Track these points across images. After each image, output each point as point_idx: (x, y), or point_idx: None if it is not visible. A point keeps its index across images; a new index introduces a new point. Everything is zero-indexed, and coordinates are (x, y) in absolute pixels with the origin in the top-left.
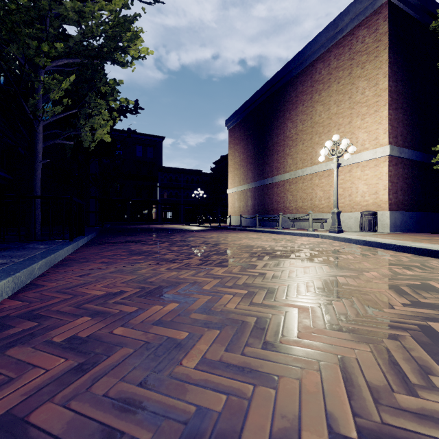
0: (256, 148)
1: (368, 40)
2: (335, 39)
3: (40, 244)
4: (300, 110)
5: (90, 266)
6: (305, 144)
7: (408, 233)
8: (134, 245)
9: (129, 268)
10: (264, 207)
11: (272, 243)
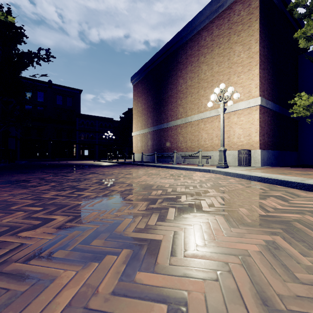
0: (154, 100)
1: (242, 13)
2: (217, 12)
3: None
4: (189, 69)
5: None
6: (193, 96)
7: (274, 167)
8: None
9: None
10: (161, 146)
11: (171, 180)
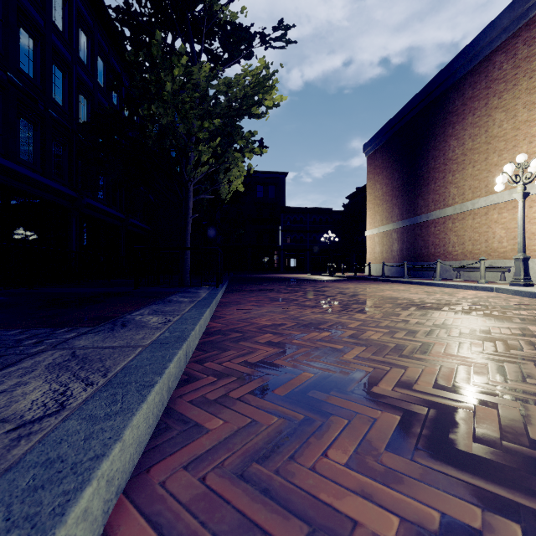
0: (404, 177)
1: None
2: (524, 18)
3: (196, 289)
4: (468, 122)
5: (246, 307)
6: (477, 167)
7: None
8: (270, 293)
9: (279, 310)
10: (416, 252)
11: (423, 295)
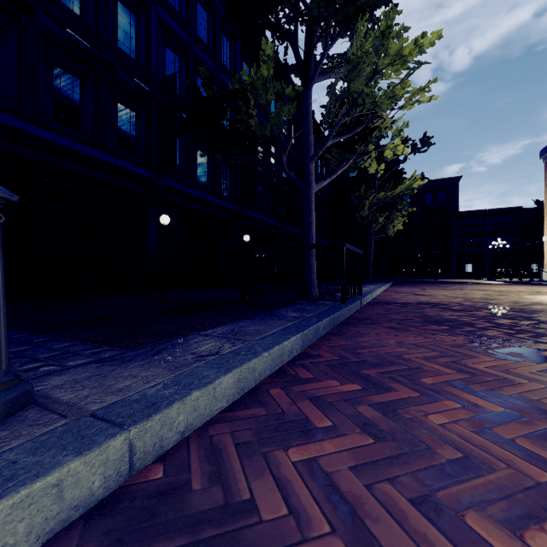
0: None
1: None
2: None
3: (376, 283)
4: None
5: (398, 288)
6: None
7: None
8: (415, 286)
9: (411, 289)
10: None
11: (510, 289)
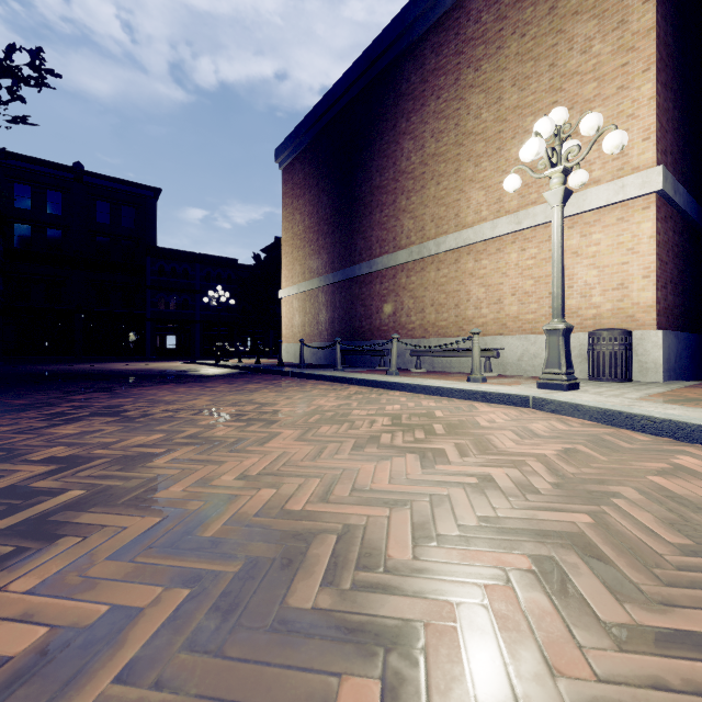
0: (336, 202)
1: None
2: None
3: None
4: (431, 111)
5: None
6: (443, 184)
7: None
8: None
9: None
10: (353, 325)
11: (409, 465)
